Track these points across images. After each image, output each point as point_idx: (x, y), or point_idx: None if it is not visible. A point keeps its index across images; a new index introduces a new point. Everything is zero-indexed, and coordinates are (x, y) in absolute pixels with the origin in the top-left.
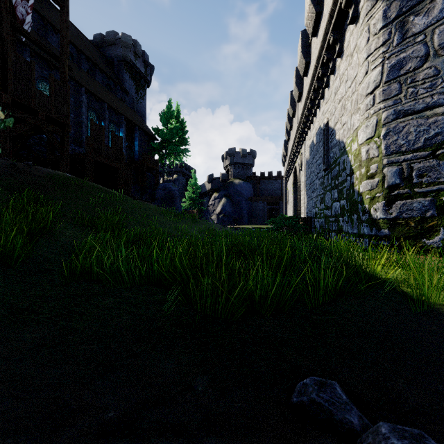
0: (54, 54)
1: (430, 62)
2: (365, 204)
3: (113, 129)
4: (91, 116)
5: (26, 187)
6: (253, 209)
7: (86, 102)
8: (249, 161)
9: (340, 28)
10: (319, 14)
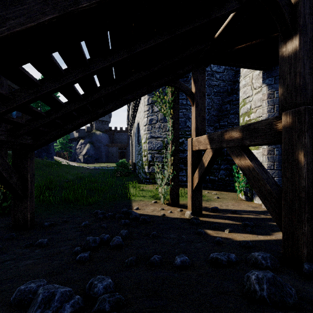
0: None
1: (158, 123)
2: (144, 166)
3: None
4: None
5: None
6: (109, 151)
7: None
8: (107, 119)
9: None
10: None
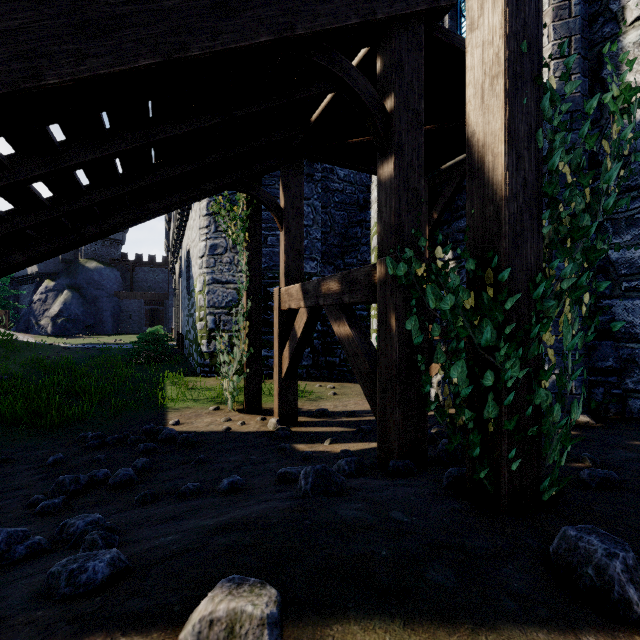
0: None
1: (228, 253)
2: (199, 340)
3: None
4: None
5: None
6: (123, 309)
7: None
8: (116, 236)
9: None
10: None
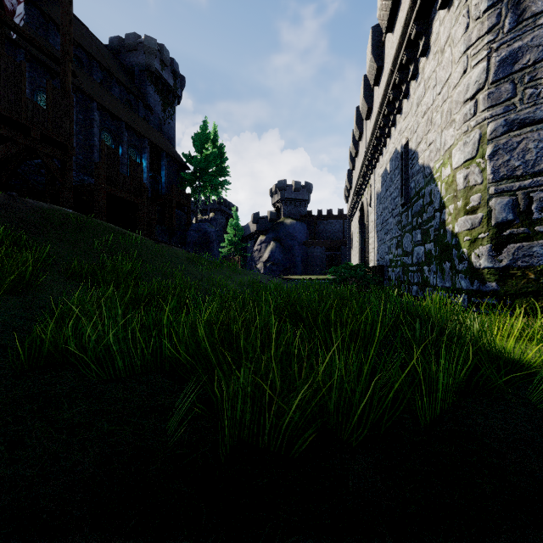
0: (53, 55)
1: None
2: (463, 248)
3: (133, 155)
4: (106, 138)
5: (6, 225)
6: (309, 255)
7: (98, 120)
8: (303, 197)
9: (426, 18)
10: (396, 1)
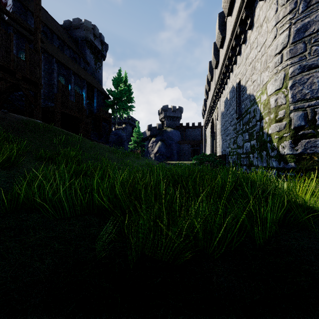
0: (29, 29)
1: None
2: (274, 142)
3: (77, 90)
4: (61, 80)
5: (0, 129)
6: (181, 149)
7: (57, 69)
8: (178, 115)
9: (251, 6)
10: None
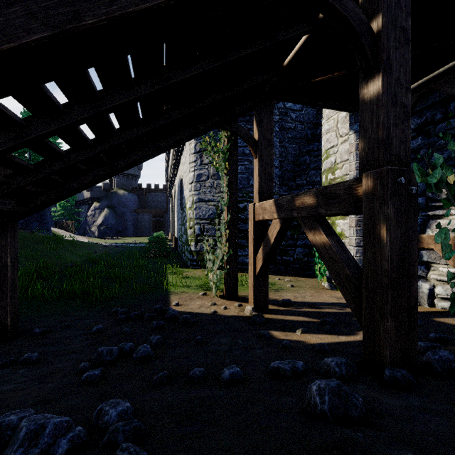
0: None
1: (210, 180)
2: (189, 242)
3: None
4: None
5: None
6: (139, 220)
7: None
8: (135, 173)
9: None
10: None
